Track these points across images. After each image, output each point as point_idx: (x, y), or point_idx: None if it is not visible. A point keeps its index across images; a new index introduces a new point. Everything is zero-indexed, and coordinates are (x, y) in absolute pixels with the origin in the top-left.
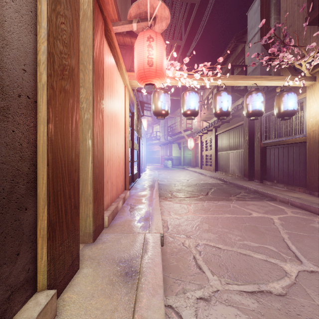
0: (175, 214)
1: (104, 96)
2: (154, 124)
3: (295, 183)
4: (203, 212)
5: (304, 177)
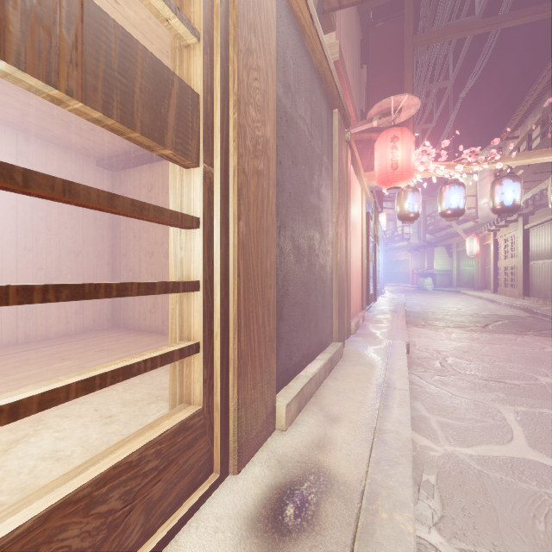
0: (426, 338)
1: None
2: None
3: None
4: (467, 340)
5: None
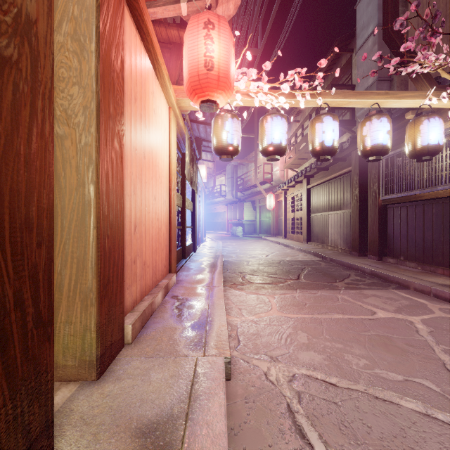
0: (249, 314)
1: (127, 112)
2: (217, 174)
3: (435, 261)
4: (296, 309)
5: None
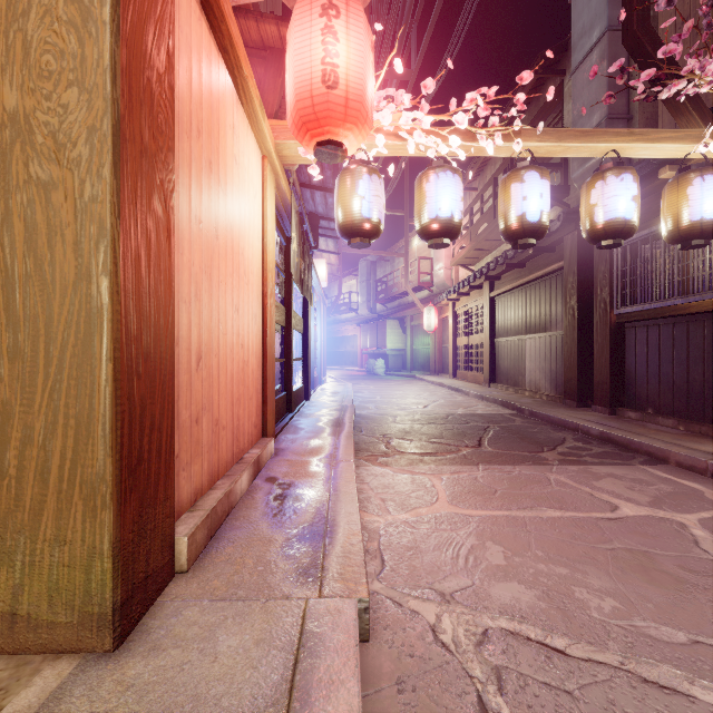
0: (400, 509)
1: (183, 153)
2: (344, 275)
3: (708, 416)
4: (479, 500)
5: None
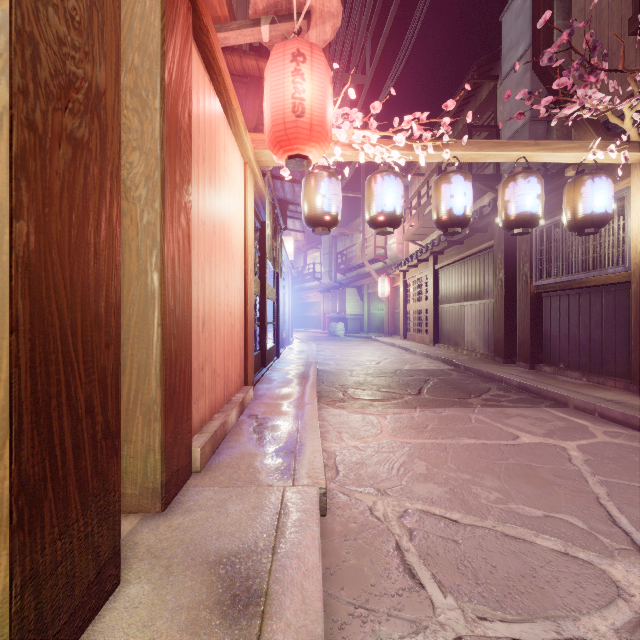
0: (352, 438)
1: (194, 177)
2: (309, 248)
3: (605, 370)
4: (413, 432)
5: (626, 356)
